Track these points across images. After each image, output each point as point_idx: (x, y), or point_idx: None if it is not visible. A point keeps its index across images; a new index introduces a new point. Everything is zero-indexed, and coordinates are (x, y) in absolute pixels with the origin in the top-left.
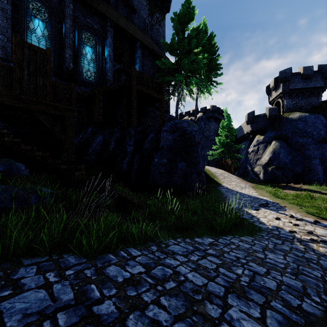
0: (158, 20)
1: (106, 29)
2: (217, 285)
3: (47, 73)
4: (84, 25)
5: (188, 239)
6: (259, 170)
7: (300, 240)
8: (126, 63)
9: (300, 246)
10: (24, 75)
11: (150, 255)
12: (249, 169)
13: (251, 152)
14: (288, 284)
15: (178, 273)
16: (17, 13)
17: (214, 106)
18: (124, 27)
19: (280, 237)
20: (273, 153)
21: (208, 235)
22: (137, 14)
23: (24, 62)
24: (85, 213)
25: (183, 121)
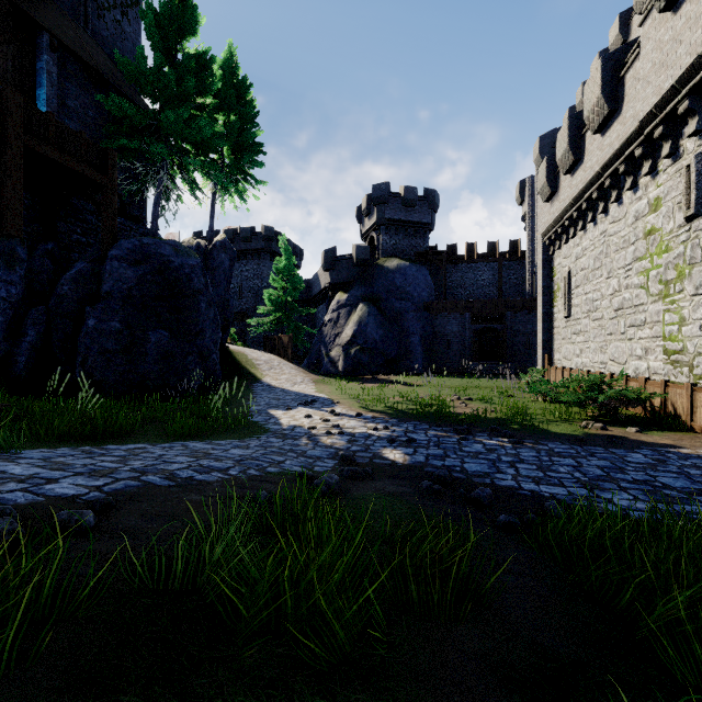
0: (119, 0)
1: None
2: (63, 473)
3: None
4: None
5: (89, 447)
6: (338, 355)
7: (312, 436)
8: (4, 74)
9: (304, 441)
10: None
11: None
12: (323, 354)
13: (327, 321)
14: (208, 466)
15: None
16: None
17: (271, 229)
18: None
19: (287, 436)
20: (358, 324)
21: (146, 442)
22: None
23: None
24: None
25: (164, 242)
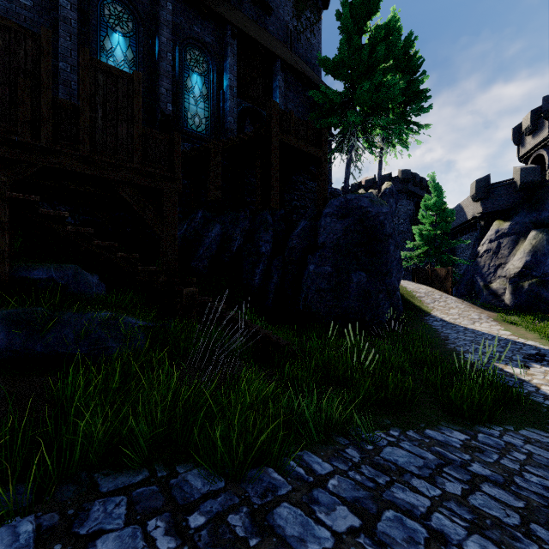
0: (308, 23)
1: (225, 42)
2: None
3: (133, 116)
4: (189, 37)
5: (413, 431)
6: (503, 288)
7: None
8: (257, 99)
9: None
10: (97, 120)
11: (353, 473)
12: (479, 286)
13: (483, 252)
14: None
15: (442, 538)
16: (86, 25)
17: (407, 171)
18: (255, 37)
19: None
20: (532, 254)
21: (449, 423)
22: (274, 16)
23: (97, 96)
24: (202, 367)
25: (362, 196)
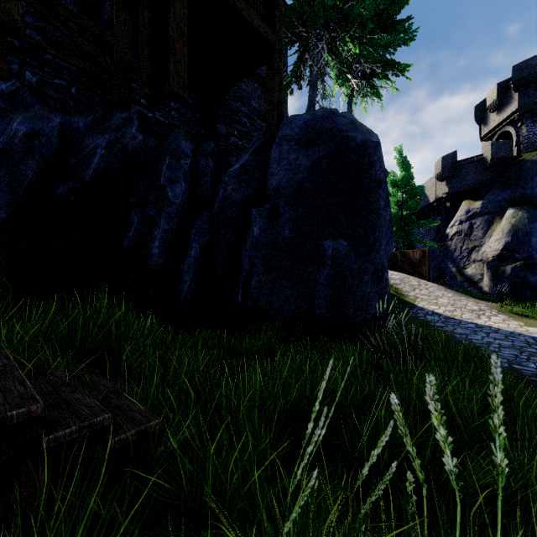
0: None
1: None
2: None
3: None
4: None
5: None
6: (480, 273)
7: None
8: None
9: None
10: None
11: None
12: (451, 272)
13: (453, 234)
14: None
15: None
16: None
17: None
18: None
19: None
20: (512, 234)
21: None
22: None
23: None
24: None
25: (339, 115)
